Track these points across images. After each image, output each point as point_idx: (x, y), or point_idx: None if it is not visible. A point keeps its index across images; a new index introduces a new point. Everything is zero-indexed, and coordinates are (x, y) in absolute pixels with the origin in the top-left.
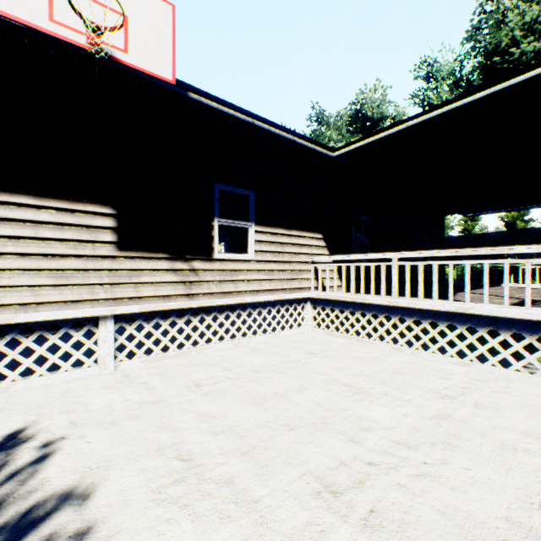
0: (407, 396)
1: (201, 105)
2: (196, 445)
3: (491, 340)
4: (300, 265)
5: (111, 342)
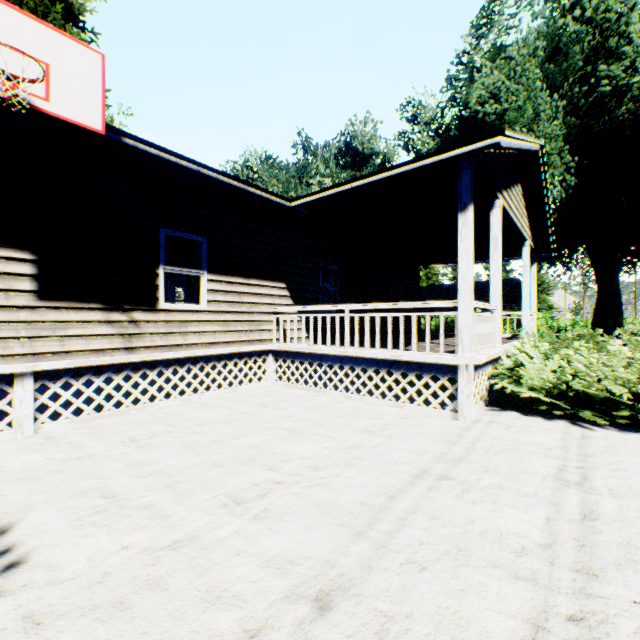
0: (336, 434)
1: (139, 150)
2: (122, 486)
3: (418, 383)
4: (261, 316)
5: (30, 402)
